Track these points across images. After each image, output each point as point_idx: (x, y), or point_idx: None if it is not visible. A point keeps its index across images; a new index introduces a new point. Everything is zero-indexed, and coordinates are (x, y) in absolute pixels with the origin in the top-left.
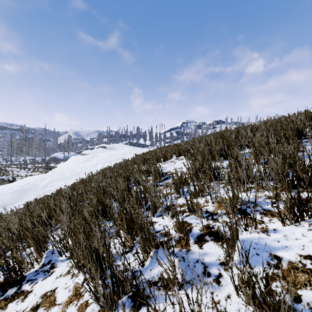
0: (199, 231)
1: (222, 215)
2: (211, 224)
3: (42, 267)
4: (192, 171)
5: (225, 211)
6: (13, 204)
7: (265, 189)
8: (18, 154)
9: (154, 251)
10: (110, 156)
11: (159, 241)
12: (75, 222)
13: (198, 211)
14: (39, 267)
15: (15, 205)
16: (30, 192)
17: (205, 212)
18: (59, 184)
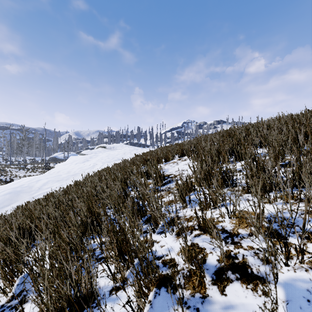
0: (217, 263)
1: (246, 237)
2: (233, 252)
3: (10, 300)
4: (200, 175)
5: (249, 231)
6: (4, 207)
7: (297, 200)
8: (17, 154)
9: (155, 293)
10: (110, 156)
11: (161, 274)
12: (50, 245)
13: (213, 231)
14: (6, 301)
15: (6, 209)
16: (24, 194)
17: (221, 232)
18: (55, 186)
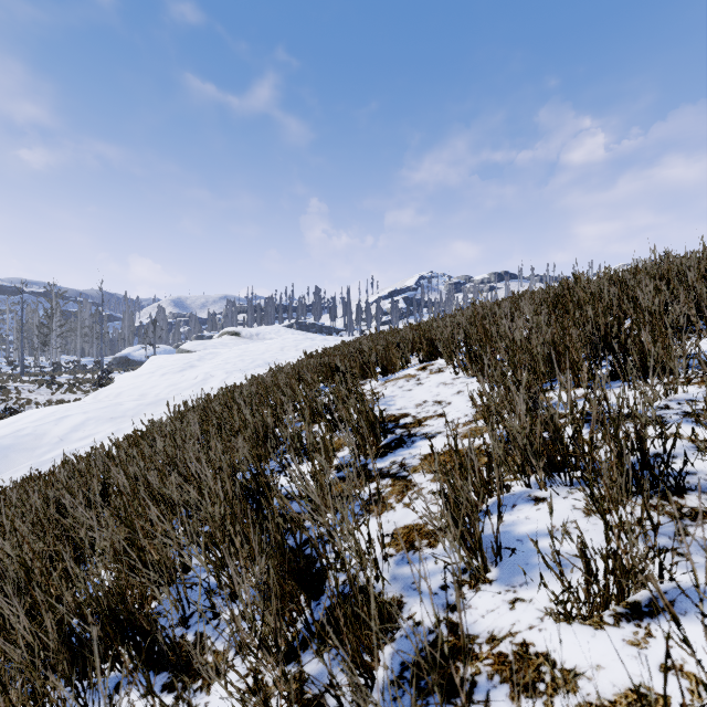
0: None
1: None
2: None
3: None
4: (525, 440)
5: None
6: None
7: None
8: (38, 351)
9: None
10: (246, 355)
11: None
12: None
13: None
14: None
15: None
16: (20, 455)
17: None
18: (102, 433)
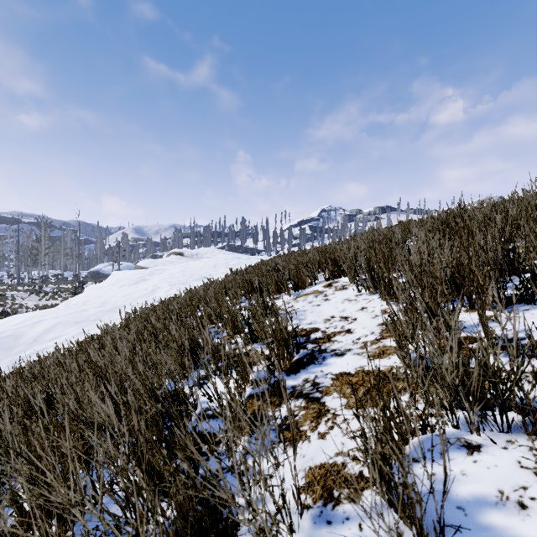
0: None
1: None
2: None
3: None
4: (455, 380)
5: None
6: None
7: None
8: (30, 267)
9: None
10: (187, 271)
11: None
12: None
13: None
14: None
15: None
16: (0, 353)
17: None
18: (68, 334)
